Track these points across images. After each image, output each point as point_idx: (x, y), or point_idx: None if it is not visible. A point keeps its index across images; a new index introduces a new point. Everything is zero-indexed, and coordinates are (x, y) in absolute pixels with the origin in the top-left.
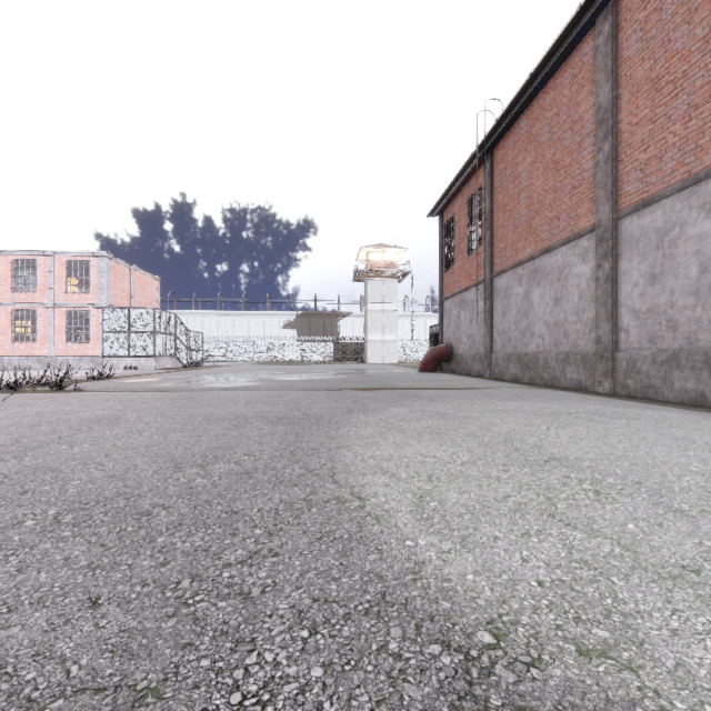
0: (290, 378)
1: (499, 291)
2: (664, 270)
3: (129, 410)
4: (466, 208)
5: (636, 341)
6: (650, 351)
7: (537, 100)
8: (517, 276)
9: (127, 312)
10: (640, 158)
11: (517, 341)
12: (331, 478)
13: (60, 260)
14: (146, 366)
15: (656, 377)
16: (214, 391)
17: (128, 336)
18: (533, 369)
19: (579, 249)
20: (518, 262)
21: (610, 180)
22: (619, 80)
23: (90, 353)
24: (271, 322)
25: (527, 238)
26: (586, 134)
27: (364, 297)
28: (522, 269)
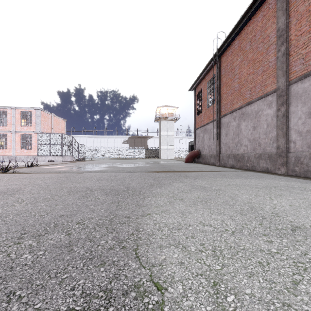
0: (124, 166)
1: (223, 124)
2: None
3: (30, 185)
4: (207, 86)
5: (300, 147)
6: (309, 152)
7: (243, 30)
8: (233, 116)
9: (49, 135)
10: (302, 52)
11: (233, 148)
12: (134, 252)
13: (18, 111)
14: (58, 160)
15: None
16: (84, 173)
17: (49, 146)
18: (242, 161)
19: (267, 101)
20: (233, 110)
21: (285, 65)
22: (290, 14)
23: (32, 154)
24: (117, 140)
25: (238, 98)
26: (270, 44)
27: (159, 129)
28: (236, 113)
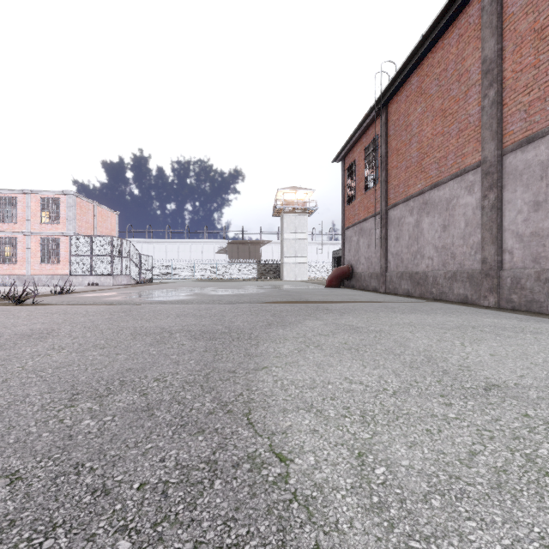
0: (220, 292)
1: (393, 221)
2: (548, 198)
3: (66, 323)
4: (364, 154)
5: (519, 261)
6: (534, 270)
7: (426, 59)
8: (408, 207)
9: (90, 239)
10: (524, 100)
11: (408, 262)
12: (246, 417)
13: (36, 197)
14: (105, 282)
15: (540, 292)
16: (153, 304)
17: (90, 258)
18: (423, 285)
19: (465, 183)
20: (409, 196)
21: (495, 121)
22: (503, 34)
23: (60, 272)
24: (208, 248)
25: (417, 175)
26: (471, 84)
27: (281, 228)
28: (413, 202)
